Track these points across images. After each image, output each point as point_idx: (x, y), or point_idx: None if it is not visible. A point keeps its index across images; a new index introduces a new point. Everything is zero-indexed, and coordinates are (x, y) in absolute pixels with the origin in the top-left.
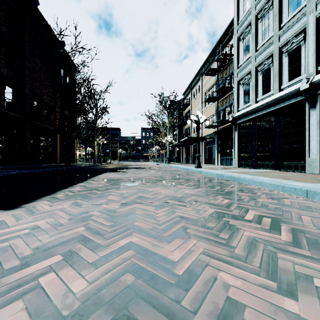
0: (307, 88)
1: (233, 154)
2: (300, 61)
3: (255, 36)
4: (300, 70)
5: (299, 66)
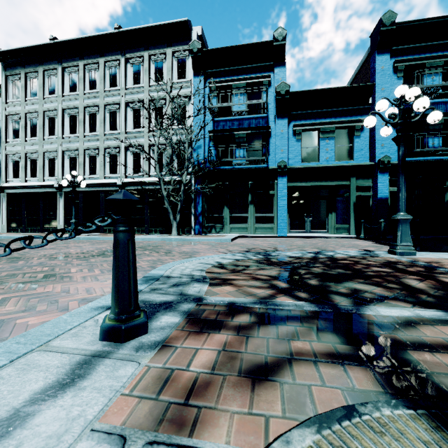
0: (57, 187)
1: (1, 221)
2: (56, 168)
3: (25, 128)
4: (55, 173)
5: (55, 170)
